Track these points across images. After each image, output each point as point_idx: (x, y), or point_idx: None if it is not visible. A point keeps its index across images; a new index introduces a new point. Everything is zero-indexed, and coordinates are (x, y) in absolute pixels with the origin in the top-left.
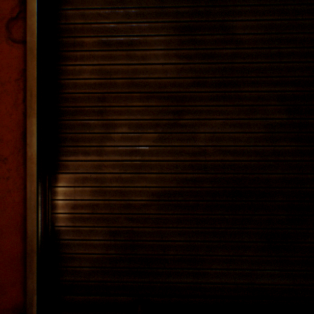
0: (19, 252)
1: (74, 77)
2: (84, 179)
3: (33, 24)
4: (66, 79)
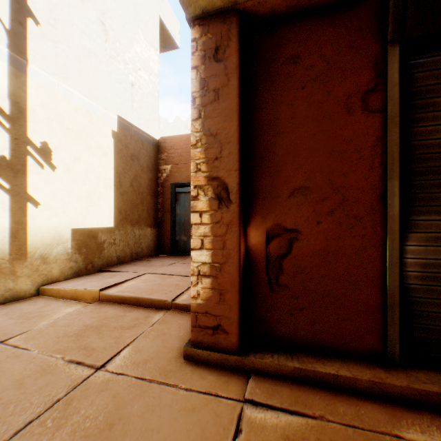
0: (374, 304)
1: (423, 138)
2: (436, 239)
3: (393, 94)
4: (415, 141)
